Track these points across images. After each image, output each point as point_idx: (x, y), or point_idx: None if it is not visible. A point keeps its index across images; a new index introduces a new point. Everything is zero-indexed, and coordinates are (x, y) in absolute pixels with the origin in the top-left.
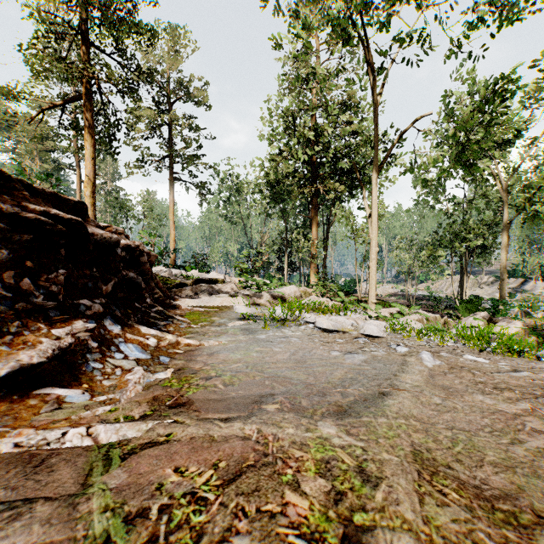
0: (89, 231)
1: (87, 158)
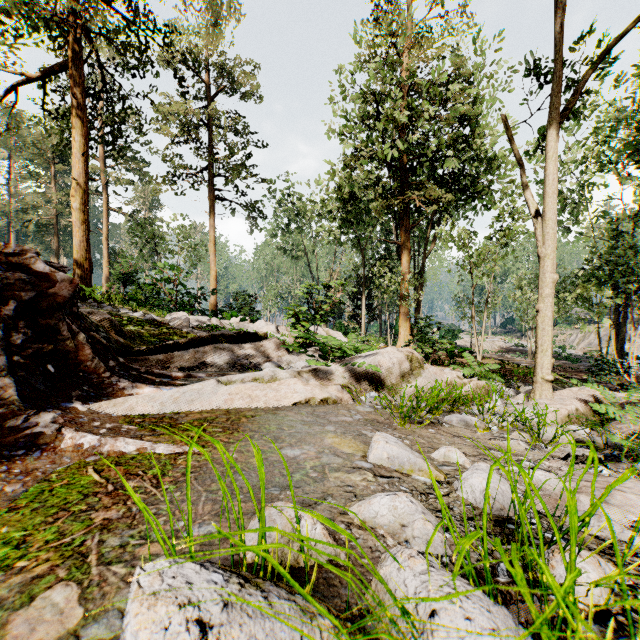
0: None
1: (76, 154)
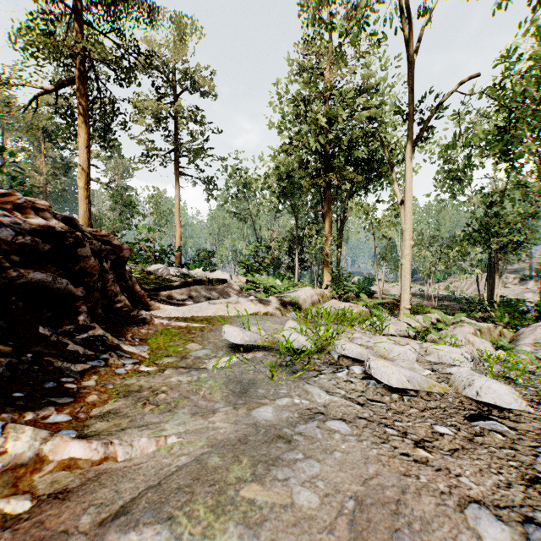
0: None
1: (81, 146)
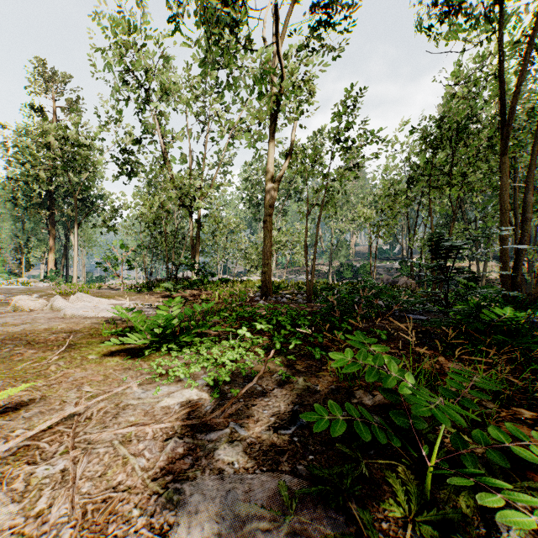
0: None
1: None
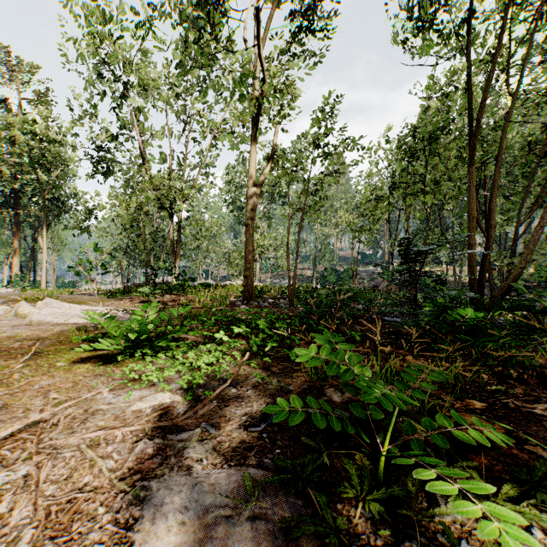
0: None
1: None
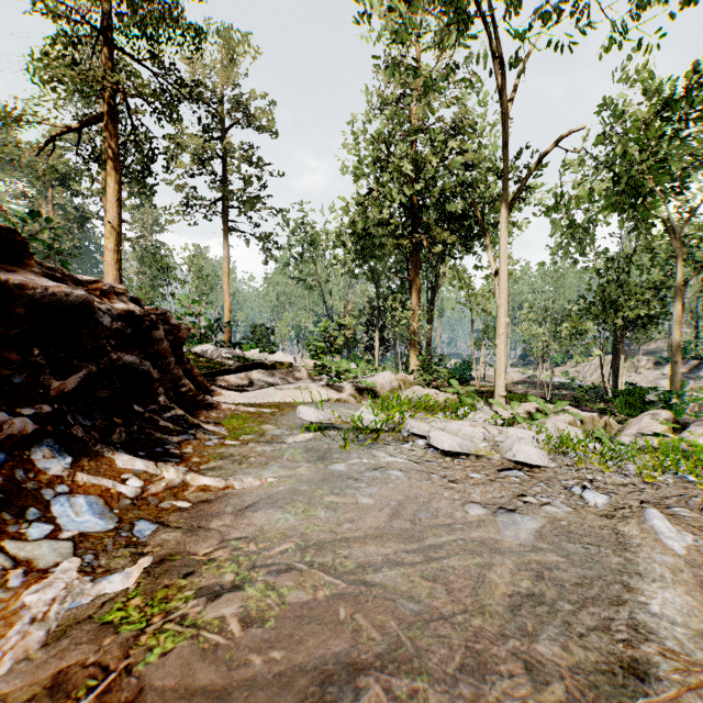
0: (16, 280)
1: (110, 199)
